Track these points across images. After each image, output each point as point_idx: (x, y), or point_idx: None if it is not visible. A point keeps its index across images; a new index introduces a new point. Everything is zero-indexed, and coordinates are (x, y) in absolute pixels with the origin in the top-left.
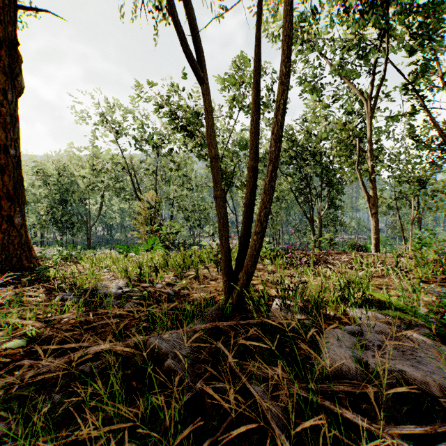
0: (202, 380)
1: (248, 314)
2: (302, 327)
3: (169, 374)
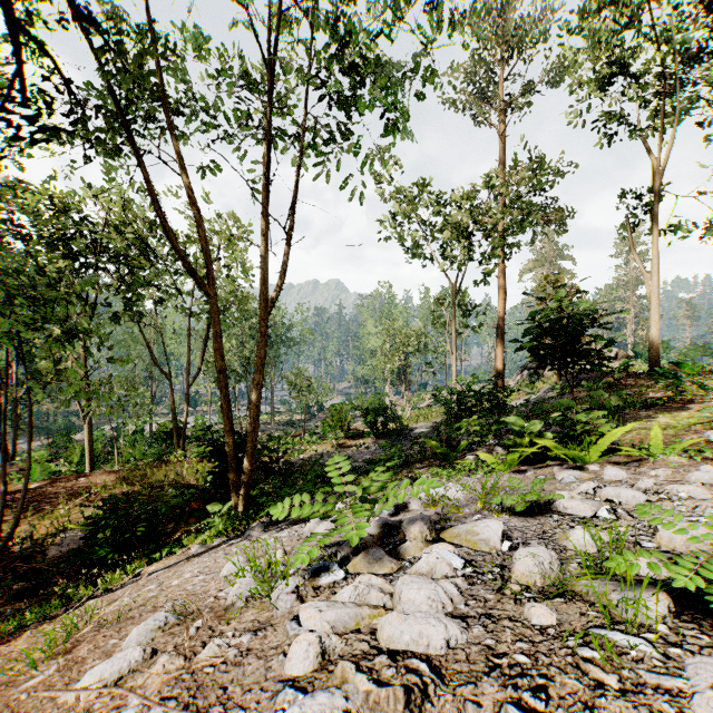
0: (12, 576)
1: (8, 559)
2: (37, 552)
3: (2, 579)
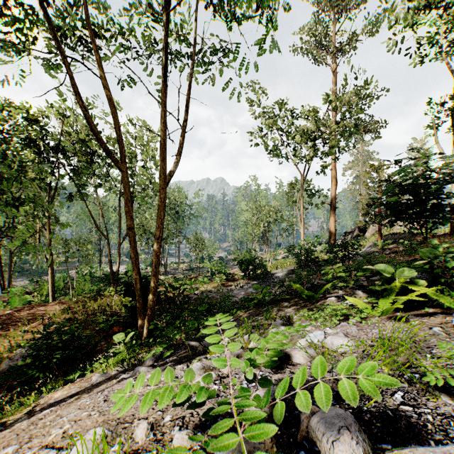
0: None
1: None
2: None
3: None
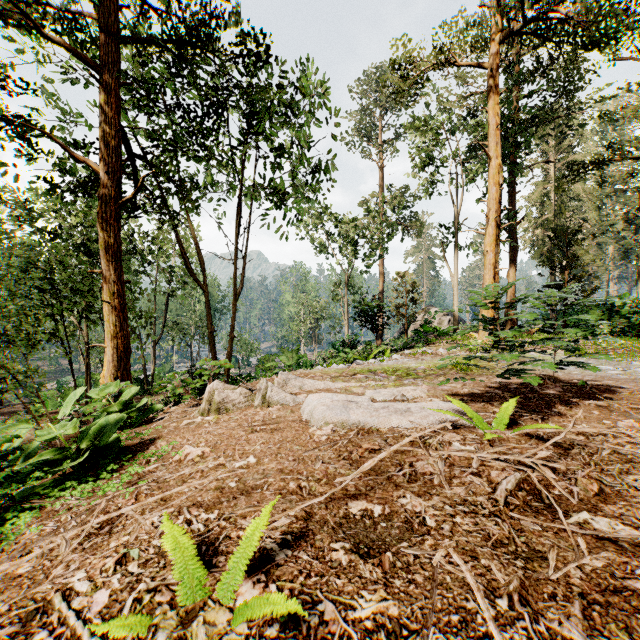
0: None
1: None
2: None
3: None
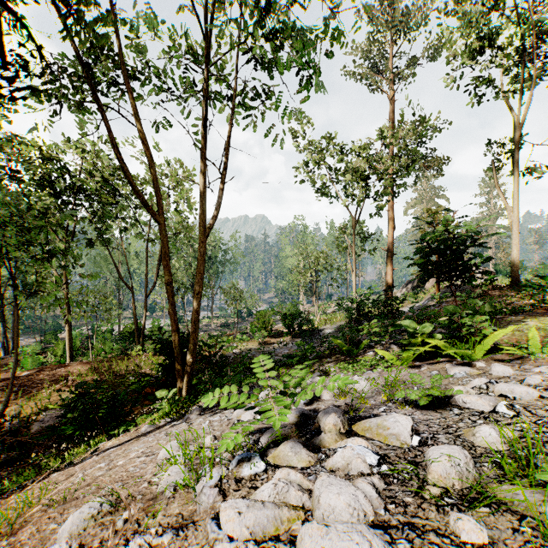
0: (2, 447)
1: (0, 432)
2: (23, 427)
3: None
